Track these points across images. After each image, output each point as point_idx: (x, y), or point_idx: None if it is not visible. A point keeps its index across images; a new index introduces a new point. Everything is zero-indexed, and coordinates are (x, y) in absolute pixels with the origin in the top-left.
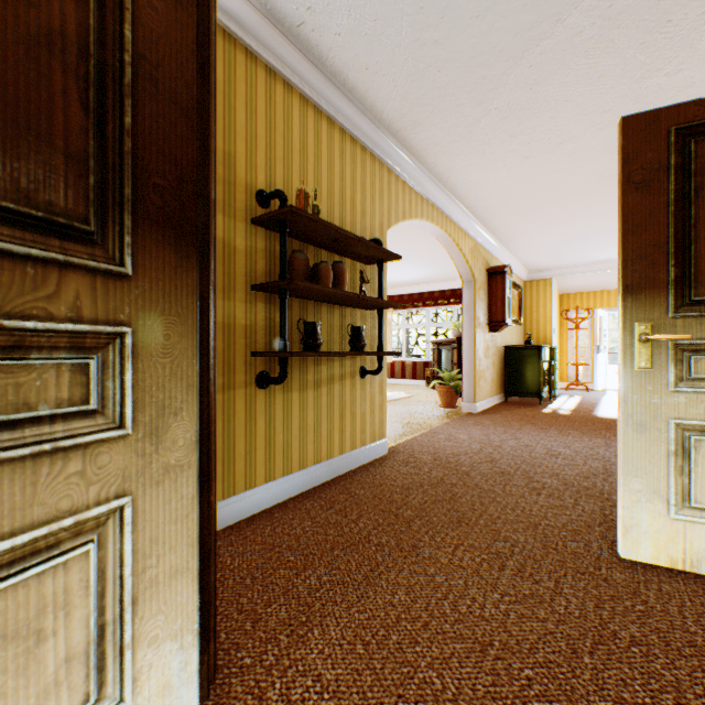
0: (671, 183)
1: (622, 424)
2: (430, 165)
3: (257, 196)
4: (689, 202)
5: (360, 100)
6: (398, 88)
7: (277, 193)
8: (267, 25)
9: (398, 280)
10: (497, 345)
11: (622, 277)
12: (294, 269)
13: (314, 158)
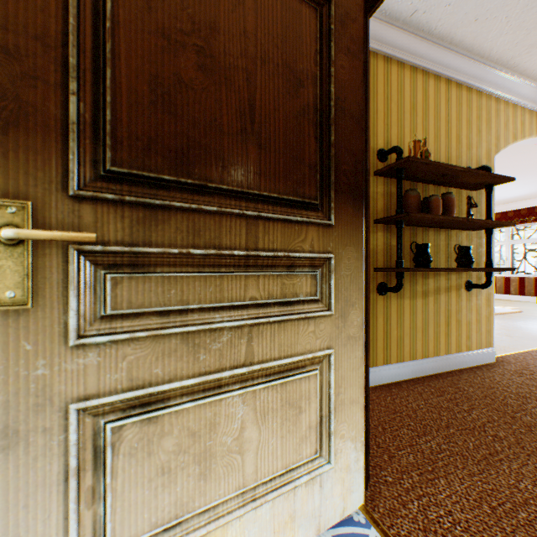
0: None
1: None
2: None
3: (377, 155)
4: None
5: (466, 48)
6: (510, 22)
7: (393, 149)
8: (385, 27)
9: (499, 198)
10: None
11: None
12: (407, 204)
13: (421, 112)
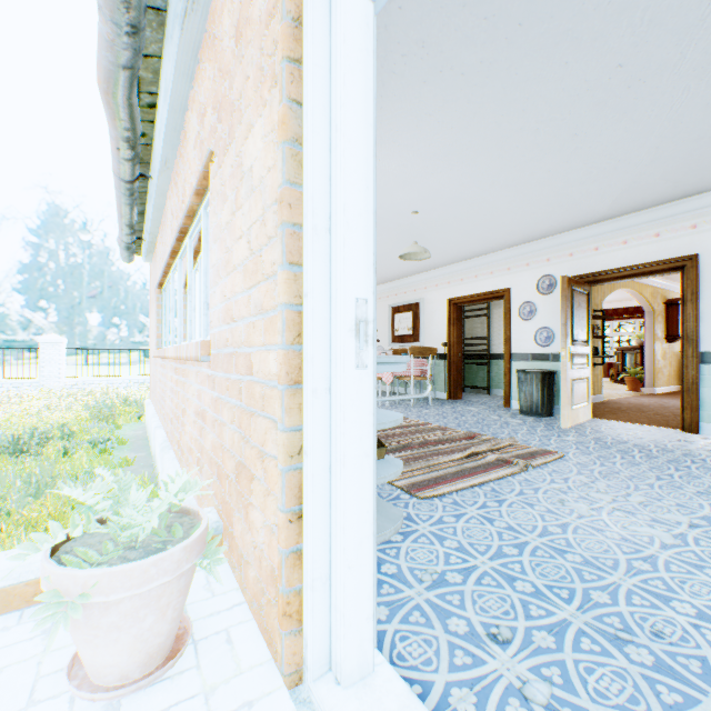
0: None
1: None
2: None
3: None
4: None
5: None
6: None
7: None
8: None
9: None
10: (673, 351)
11: None
12: None
13: None
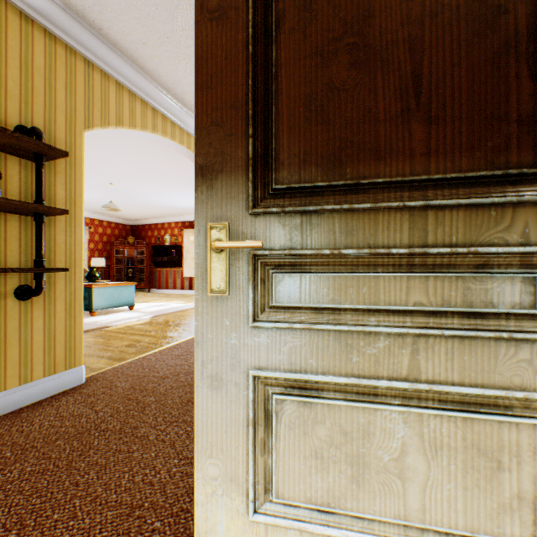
0: (250, 10)
1: (197, 377)
2: (154, 74)
3: None
4: (272, 41)
5: None
6: None
7: None
8: None
9: None
10: None
11: (197, 153)
12: None
13: None
